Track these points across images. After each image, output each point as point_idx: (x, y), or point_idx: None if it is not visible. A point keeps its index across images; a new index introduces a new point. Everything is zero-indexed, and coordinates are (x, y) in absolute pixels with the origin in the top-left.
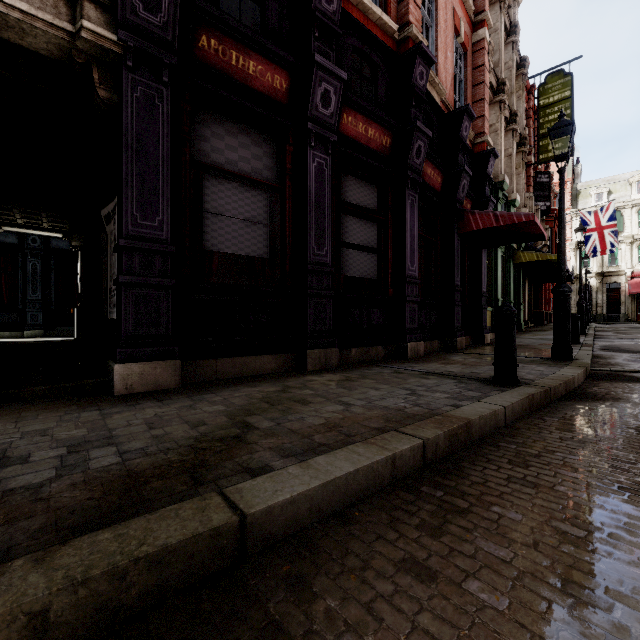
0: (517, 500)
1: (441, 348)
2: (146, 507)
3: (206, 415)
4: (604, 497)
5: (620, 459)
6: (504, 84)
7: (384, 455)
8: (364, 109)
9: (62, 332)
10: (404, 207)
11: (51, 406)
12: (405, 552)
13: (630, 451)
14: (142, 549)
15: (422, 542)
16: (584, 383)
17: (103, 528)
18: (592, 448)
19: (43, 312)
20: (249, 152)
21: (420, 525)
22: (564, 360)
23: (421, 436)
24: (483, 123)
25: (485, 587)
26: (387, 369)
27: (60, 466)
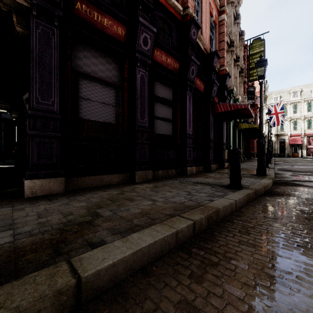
0: (245, 255)
1: (204, 170)
2: (17, 274)
3: (74, 208)
4: (290, 252)
5: (295, 228)
6: (233, 42)
7: (171, 231)
8: (165, 48)
9: (8, 162)
10: (185, 99)
11: None
12: (181, 295)
13: (299, 223)
14: None
15: (191, 287)
16: (272, 187)
17: None
18: (280, 222)
19: None
20: (104, 67)
21: (191, 275)
22: (262, 175)
23: (192, 219)
24: (224, 60)
25: None
26: (177, 181)
27: None
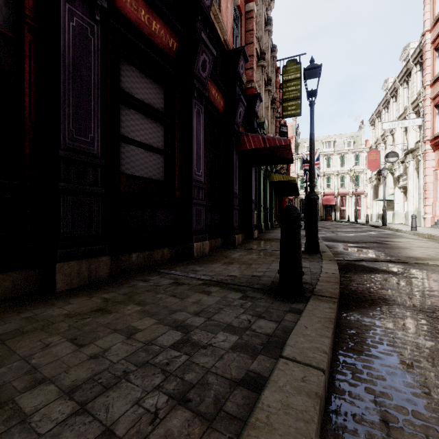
0: None
1: (223, 244)
2: None
3: None
4: None
5: None
6: (265, 54)
7: None
8: None
9: None
10: (191, 114)
11: None
12: None
13: None
14: None
15: None
16: (341, 277)
17: None
18: None
19: None
20: None
21: None
22: (314, 253)
23: None
24: (253, 73)
25: None
26: (167, 278)
27: None
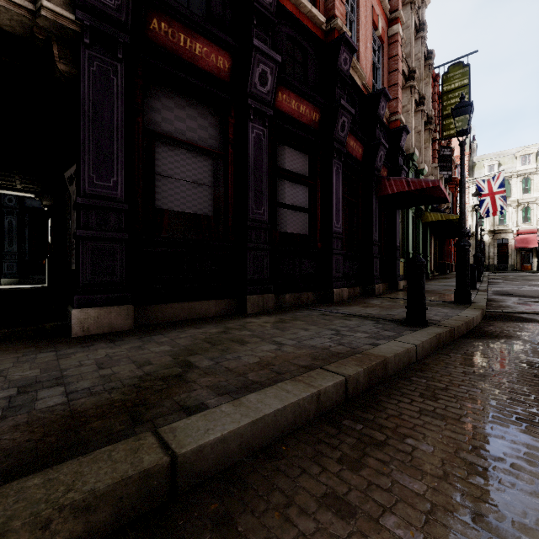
0: (428, 432)
1: (362, 293)
2: (82, 448)
3: (152, 355)
4: (504, 428)
5: (516, 391)
6: (414, 72)
7: (310, 392)
8: (296, 88)
9: (35, 280)
10: (331, 173)
11: (11, 348)
12: (327, 487)
13: (524, 384)
14: (68, 496)
15: (343, 476)
16: (481, 323)
17: (34, 473)
18: (491, 381)
19: (18, 262)
20: (196, 123)
21: (341, 459)
22: (464, 303)
23: (343, 373)
24: (397, 104)
25: (401, 522)
26: (316, 312)
27: (7, 407)
